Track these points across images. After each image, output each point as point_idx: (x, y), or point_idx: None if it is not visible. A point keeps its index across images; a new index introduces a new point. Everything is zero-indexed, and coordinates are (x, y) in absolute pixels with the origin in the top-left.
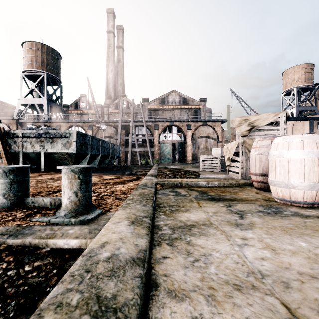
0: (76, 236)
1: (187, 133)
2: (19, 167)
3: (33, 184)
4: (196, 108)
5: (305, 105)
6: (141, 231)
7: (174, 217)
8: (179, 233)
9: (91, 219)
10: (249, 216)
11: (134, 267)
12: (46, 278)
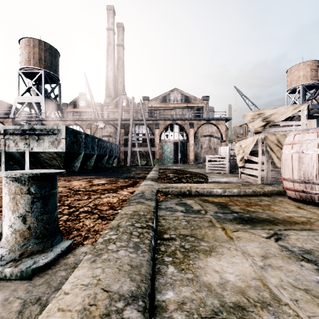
0: None
1: (189, 132)
2: None
3: None
4: (198, 106)
5: (311, 103)
6: None
7: (193, 272)
8: None
9: (43, 265)
10: None
11: None
12: None
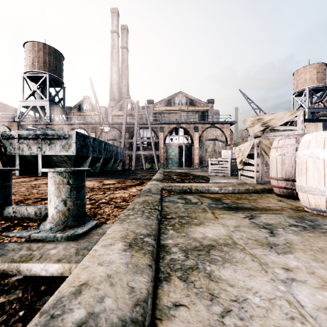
0: (58, 259)
1: (194, 135)
2: None
3: (23, 190)
4: (203, 110)
5: (318, 106)
6: (141, 259)
7: (186, 233)
8: (194, 259)
9: (82, 233)
10: (282, 231)
11: None
12: (6, 326)
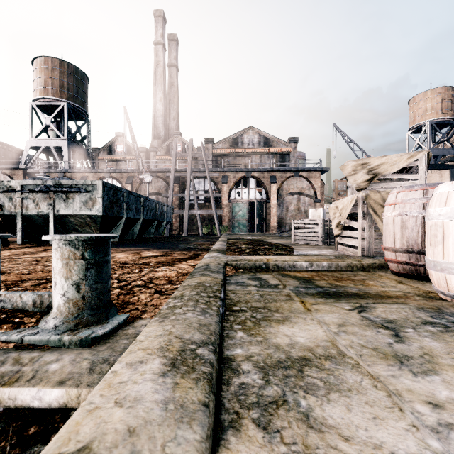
0: (60, 380)
1: (270, 188)
2: None
3: (22, 265)
4: (283, 152)
5: (443, 147)
6: (190, 392)
7: (263, 336)
8: (278, 384)
9: (102, 335)
10: (412, 333)
11: None
12: None
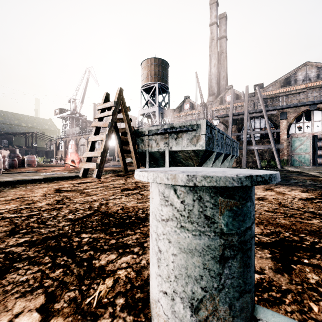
0: None
1: None
2: (261, 178)
3: None
4: None
5: None
6: None
7: None
8: None
9: None
10: None
11: None
12: None
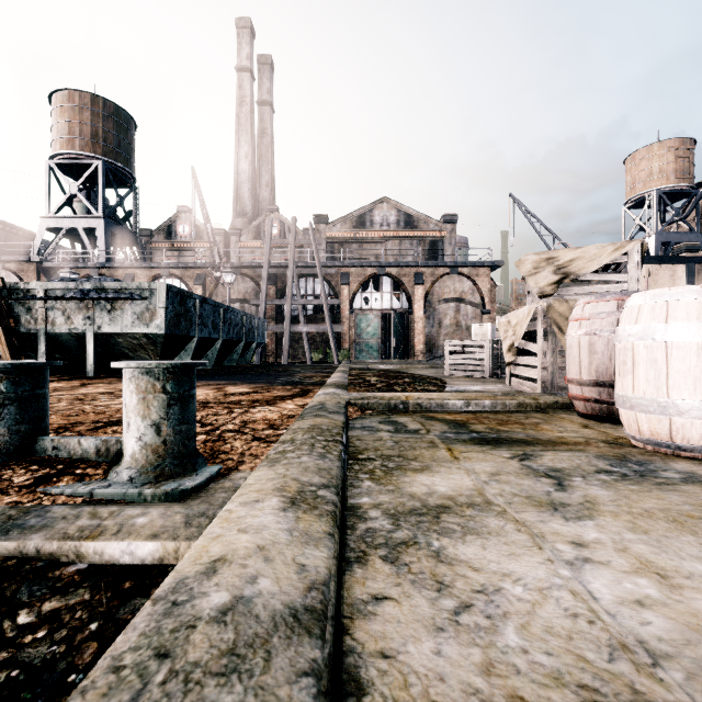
0: (153, 533)
1: (414, 292)
2: (22, 364)
3: (62, 405)
4: (434, 237)
5: (677, 230)
6: (314, 524)
7: (395, 485)
8: (410, 528)
9: (193, 488)
10: (580, 482)
11: (298, 639)
12: (69, 648)
